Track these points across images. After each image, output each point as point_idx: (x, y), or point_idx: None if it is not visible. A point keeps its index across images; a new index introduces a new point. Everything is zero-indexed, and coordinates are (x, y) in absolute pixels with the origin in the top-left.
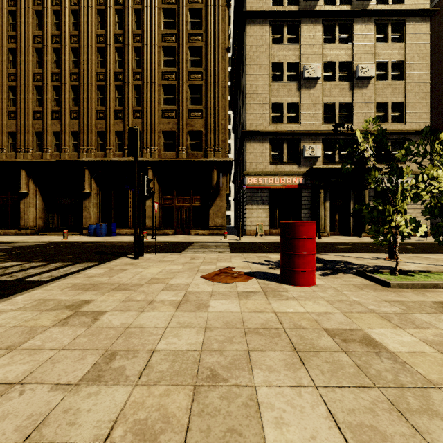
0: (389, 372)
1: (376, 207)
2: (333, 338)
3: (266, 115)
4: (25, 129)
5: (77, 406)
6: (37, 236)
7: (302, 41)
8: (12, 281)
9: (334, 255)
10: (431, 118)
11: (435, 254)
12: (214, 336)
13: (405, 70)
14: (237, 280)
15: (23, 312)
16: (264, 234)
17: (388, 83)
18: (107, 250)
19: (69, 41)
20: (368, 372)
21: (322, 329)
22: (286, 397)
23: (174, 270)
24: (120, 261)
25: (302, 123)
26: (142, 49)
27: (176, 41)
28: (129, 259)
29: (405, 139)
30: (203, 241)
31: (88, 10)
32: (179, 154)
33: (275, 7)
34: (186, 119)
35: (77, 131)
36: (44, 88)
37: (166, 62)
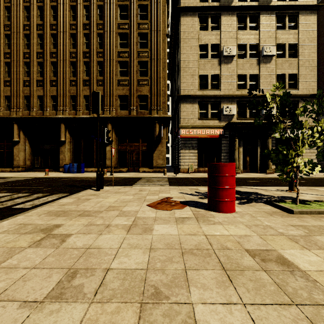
0: (303, 289)
1: (282, 151)
2: (253, 257)
3: (195, 83)
4: (17, 94)
5: (40, 323)
6: (26, 173)
7: (222, 28)
8: (2, 208)
9: (247, 187)
10: (317, 86)
11: (323, 187)
12: (158, 256)
13: (298, 50)
14: (175, 208)
15: (6, 235)
16: (194, 172)
17: (286, 59)
18: (77, 184)
19: (49, 29)
20: (286, 289)
21: (244, 250)
22: (219, 315)
23: (126, 200)
24: (85, 193)
25: (222, 89)
26: (103, 34)
27: (128, 28)
28: (93, 190)
29: (303, 100)
30: (149, 177)
31: (63, 6)
32: (131, 112)
33: (202, 4)
34: (136, 86)
35: (56, 95)
36: (31, 64)
37: (121, 44)
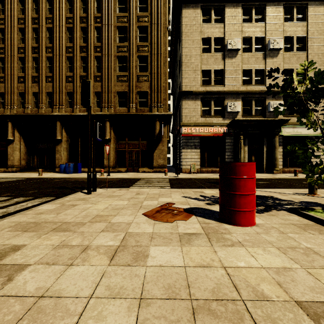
0: None
1: (311, 147)
2: None
3: (197, 79)
4: (12, 91)
5: None
6: (20, 173)
7: (226, 21)
8: None
9: (259, 190)
10: None
11: None
12: (152, 320)
13: (307, 43)
14: (178, 218)
15: None
16: (196, 172)
17: (293, 53)
18: (69, 185)
19: (45, 23)
20: None
21: (295, 303)
22: None
23: (119, 206)
24: (74, 197)
25: (226, 85)
26: (101, 28)
27: (127, 21)
28: (83, 194)
29: None
30: (148, 178)
31: None
32: (130, 109)
33: None
34: (135, 82)
35: (51, 92)
36: (26, 59)
37: (120, 38)
